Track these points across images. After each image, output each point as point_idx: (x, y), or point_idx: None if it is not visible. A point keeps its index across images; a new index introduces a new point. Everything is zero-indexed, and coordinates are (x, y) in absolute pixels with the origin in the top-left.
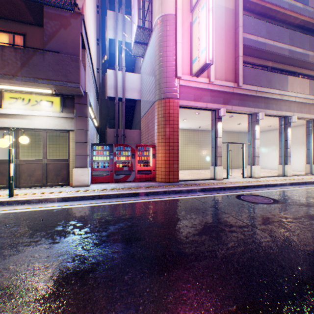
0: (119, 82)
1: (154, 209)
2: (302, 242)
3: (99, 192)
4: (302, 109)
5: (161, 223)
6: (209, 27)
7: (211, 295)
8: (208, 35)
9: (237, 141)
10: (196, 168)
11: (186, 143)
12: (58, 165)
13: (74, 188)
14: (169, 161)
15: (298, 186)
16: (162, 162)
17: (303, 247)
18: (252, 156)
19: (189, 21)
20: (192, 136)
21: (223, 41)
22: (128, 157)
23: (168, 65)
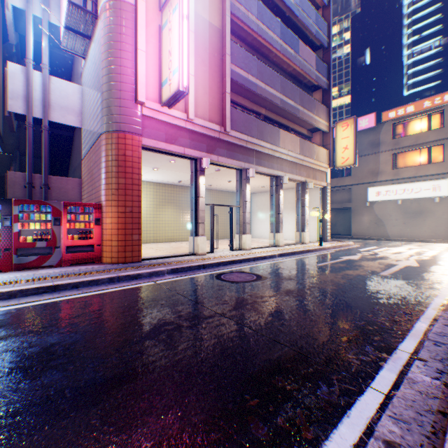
0: (36, 90)
1: (80, 311)
2: (269, 325)
3: None
4: (294, 169)
5: (82, 333)
6: (183, 40)
7: (119, 439)
8: (183, 51)
9: (231, 203)
10: (178, 240)
11: (162, 203)
12: None
13: None
14: (126, 229)
15: (287, 257)
16: (113, 232)
17: (267, 330)
18: (243, 222)
19: (158, 23)
20: (172, 193)
21: (207, 67)
22: (47, 223)
23: (124, 81)
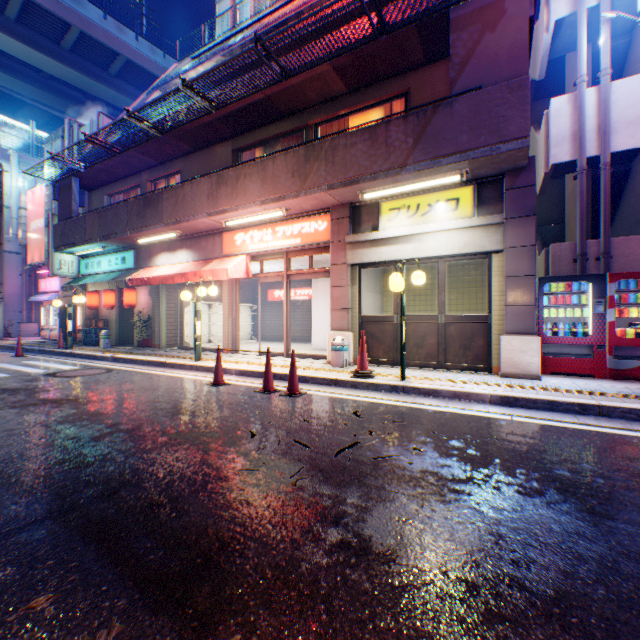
0: (585, 118)
1: None
2: None
3: (588, 397)
4: None
5: None
6: None
7: None
8: None
9: None
10: None
11: None
12: (464, 326)
13: (504, 379)
14: None
15: None
16: None
17: None
18: None
19: None
20: None
21: None
22: None
23: None
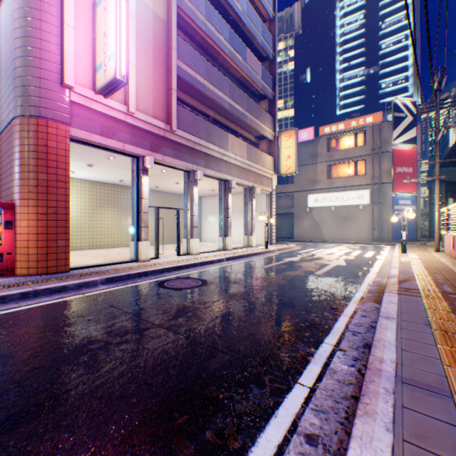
0: None
1: None
2: (209, 332)
3: None
4: (242, 174)
5: None
6: (121, 23)
7: None
8: (121, 35)
9: (180, 206)
10: (119, 245)
11: (101, 204)
12: None
13: None
14: (48, 234)
15: (235, 260)
16: (31, 237)
17: (207, 338)
18: (191, 226)
19: None
20: (112, 194)
21: (151, 59)
22: None
23: (46, 58)
